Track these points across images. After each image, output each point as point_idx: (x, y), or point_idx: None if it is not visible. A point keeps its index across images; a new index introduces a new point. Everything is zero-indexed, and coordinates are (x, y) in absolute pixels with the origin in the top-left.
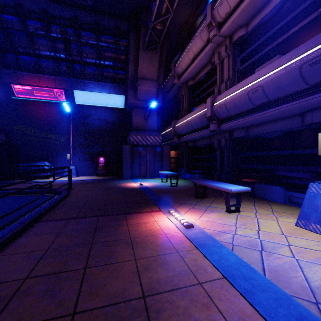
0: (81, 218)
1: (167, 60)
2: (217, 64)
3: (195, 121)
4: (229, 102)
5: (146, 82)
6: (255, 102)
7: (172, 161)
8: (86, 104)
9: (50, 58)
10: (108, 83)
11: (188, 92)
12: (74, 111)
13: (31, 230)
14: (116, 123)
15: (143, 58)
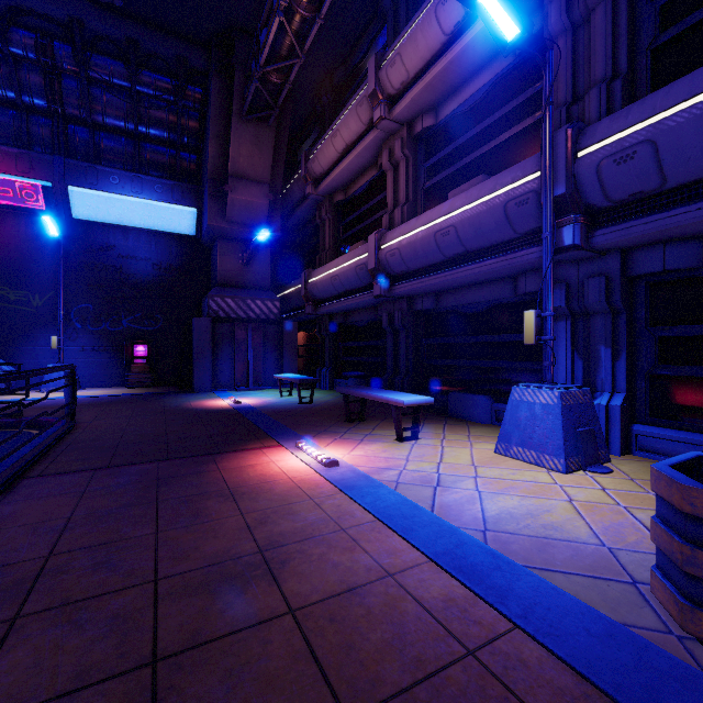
0: (121, 466)
1: (291, 142)
2: (388, 171)
3: (347, 275)
4: (407, 247)
5: (246, 185)
6: (446, 252)
7: (302, 354)
8: (99, 221)
9: (3, 103)
10: (156, 176)
11: (334, 215)
12: (69, 234)
13: (17, 493)
14: (176, 269)
15: (241, 135)
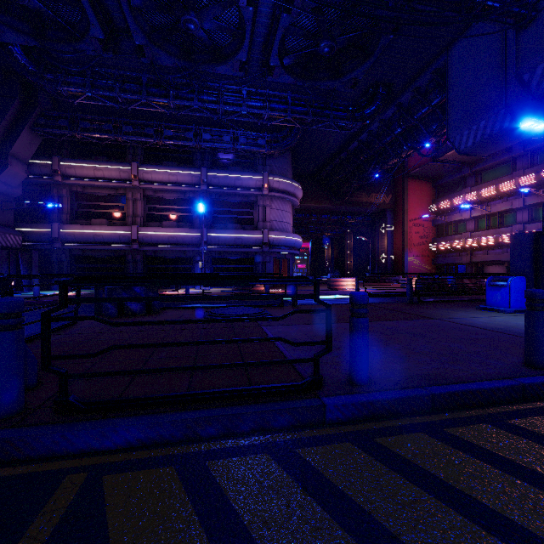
0: None
1: None
2: (130, 200)
3: (111, 237)
4: (155, 237)
5: (17, 163)
6: (171, 242)
7: None
8: None
9: None
10: None
11: (71, 195)
12: None
13: None
14: None
15: (25, 136)
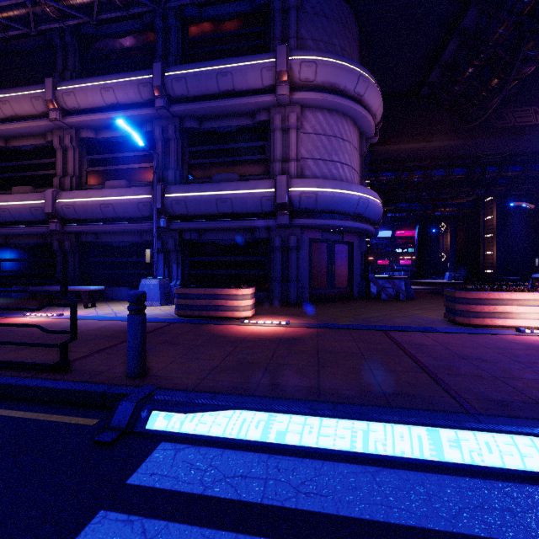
0: None
1: None
2: (59, 150)
3: (20, 211)
4: (80, 206)
5: None
6: (107, 215)
7: None
8: None
9: None
10: None
11: None
12: None
13: None
14: None
15: None
